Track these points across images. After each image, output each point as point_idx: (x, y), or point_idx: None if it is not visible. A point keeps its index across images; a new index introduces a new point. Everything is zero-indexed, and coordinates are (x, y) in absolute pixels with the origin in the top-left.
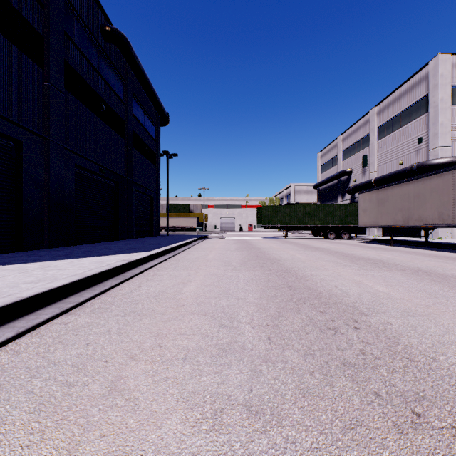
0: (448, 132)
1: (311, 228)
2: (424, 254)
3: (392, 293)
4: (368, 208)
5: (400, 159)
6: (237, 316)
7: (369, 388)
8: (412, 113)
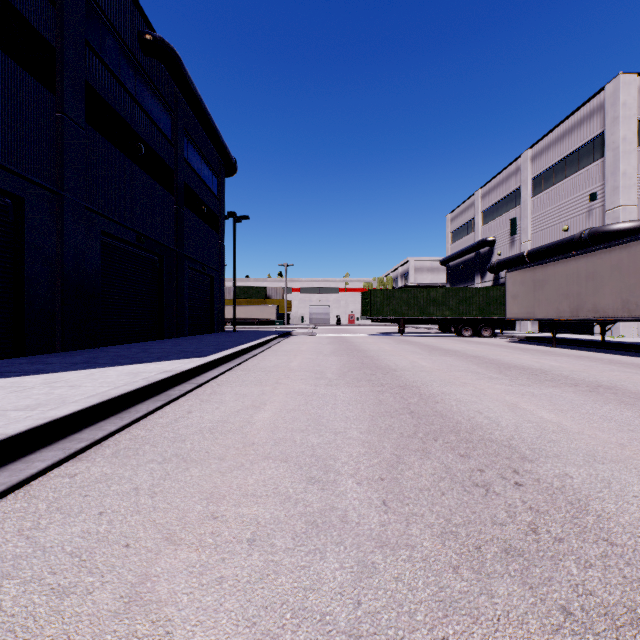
0: (633, 185)
1: (437, 321)
2: (602, 360)
3: (566, 424)
4: (519, 293)
5: (564, 223)
6: (335, 463)
7: (552, 599)
8: (581, 158)
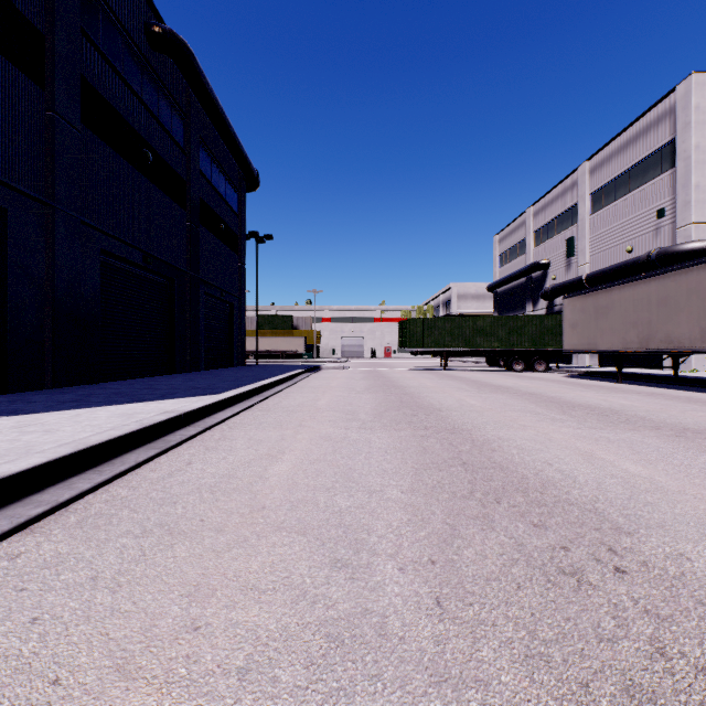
0: None
1: (485, 354)
2: (679, 398)
3: (660, 480)
4: (579, 322)
5: (627, 243)
6: (368, 537)
7: None
8: (647, 170)
